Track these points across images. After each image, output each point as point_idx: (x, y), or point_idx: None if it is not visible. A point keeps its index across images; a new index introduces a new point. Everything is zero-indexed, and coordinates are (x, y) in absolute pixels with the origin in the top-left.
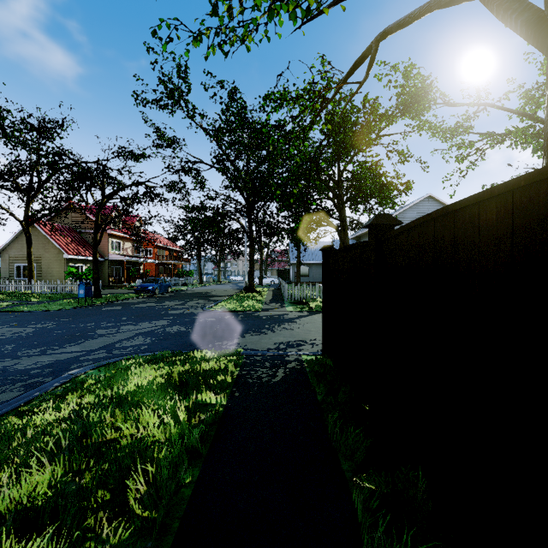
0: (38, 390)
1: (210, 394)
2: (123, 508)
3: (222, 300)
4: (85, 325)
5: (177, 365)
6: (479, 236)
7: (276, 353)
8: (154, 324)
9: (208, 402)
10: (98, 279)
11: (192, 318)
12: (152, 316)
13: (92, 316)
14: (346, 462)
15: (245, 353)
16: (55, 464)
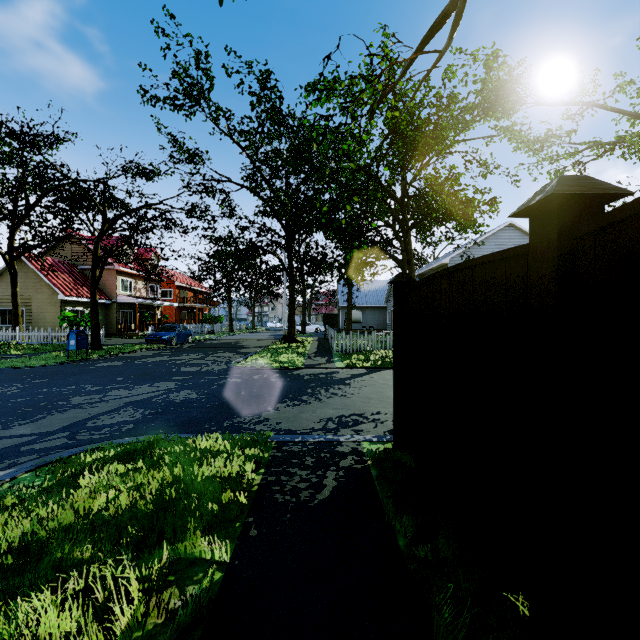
0: None
1: (199, 542)
2: None
3: (253, 353)
4: (60, 390)
5: (162, 466)
6: None
7: (323, 438)
8: (156, 387)
9: (197, 556)
10: (97, 326)
11: (209, 379)
12: (158, 375)
13: (77, 375)
14: None
15: (275, 438)
16: None
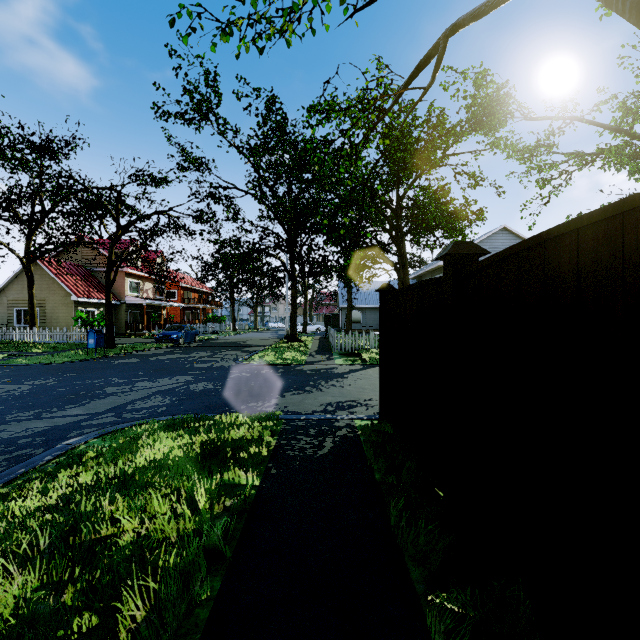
0: (25, 465)
1: (239, 472)
2: (114, 639)
3: (258, 351)
4: (92, 382)
5: (200, 433)
6: (622, 263)
7: (323, 417)
8: (176, 380)
9: (237, 483)
10: (111, 326)
11: (222, 373)
12: (175, 370)
13: (102, 370)
14: (415, 569)
15: (285, 416)
16: (29, 572)
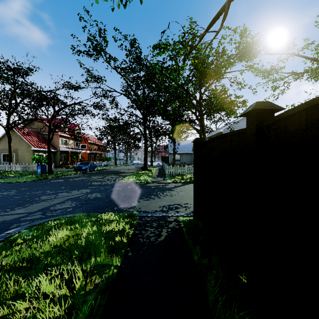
0: None
1: (107, 257)
2: None
3: (127, 176)
4: (35, 193)
5: (87, 226)
6: None
7: (161, 214)
8: (81, 191)
9: (105, 263)
10: (50, 162)
11: (106, 188)
12: (81, 186)
13: (42, 186)
14: None
15: (139, 214)
16: None
